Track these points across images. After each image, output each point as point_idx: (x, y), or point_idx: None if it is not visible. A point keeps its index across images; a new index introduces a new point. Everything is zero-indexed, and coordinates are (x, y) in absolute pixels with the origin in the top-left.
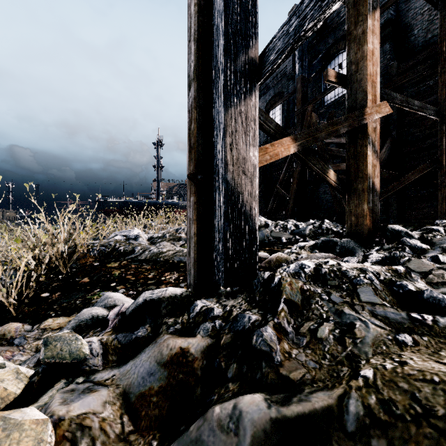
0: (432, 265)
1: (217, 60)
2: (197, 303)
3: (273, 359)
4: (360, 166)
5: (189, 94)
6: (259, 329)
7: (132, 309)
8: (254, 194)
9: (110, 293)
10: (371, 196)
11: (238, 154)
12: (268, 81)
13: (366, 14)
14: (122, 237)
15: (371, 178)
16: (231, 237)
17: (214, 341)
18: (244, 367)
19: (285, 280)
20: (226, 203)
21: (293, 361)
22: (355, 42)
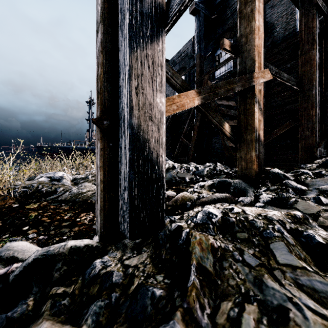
0: (318, 207)
1: (122, 0)
2: (95, 264)
3: None
4: (249, 121)
5: (97, 39)
6: None
7: (17, 273)
8: (161, 141)
9: (13, 242)
10: (258, 145)
11: (145, 99)
12: (175, 58)
13: None
14: (46, 179)
15: (258, 130)
16: (137, 186)
17: None
18: None
19: (194, 237)
20: (131, 150)
21: None
22: (244, 19)
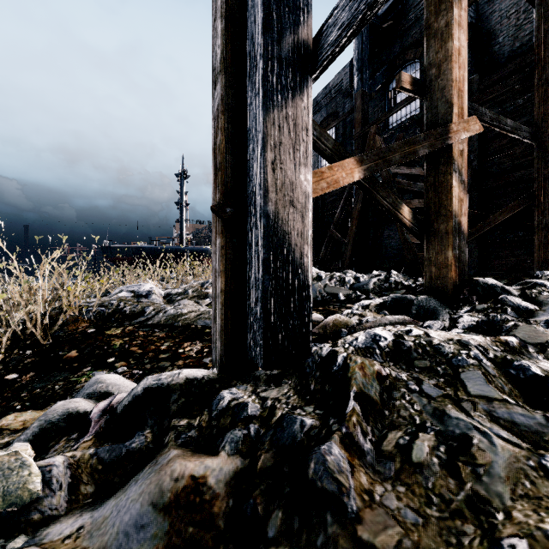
0: None
1: (253, 42)
2: (223, 395)
3: (345, 509)
4: (443, 201)
5: (215, 94)
6: (319, 451)
7: (126, 403)
8: (307, 235)
9: (102, 374)
10: (457, 240)
11: (284, 177)
12: (320, 98)
13: (451, 1)
14: (128, 294)
15: (457, 216)
16: (274, 297)
17: (247, 462)
18: (296, 520)
19: (353, 361)
20: (266, 247)
21: (378, 510)
22: (435, 37)
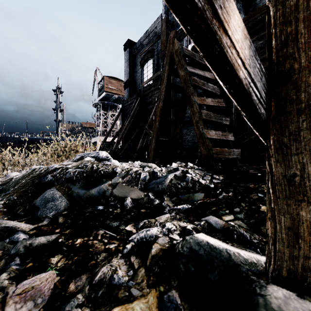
0: None
1: None
2: None
3: None
4: None
5: None
6: None
7: None
8: None
9: None
10: None
11: None
12: (142, 39)
13: None
14: None
15: None
16: None
17: None
18: None
19: None
20: None
21: None
22: None
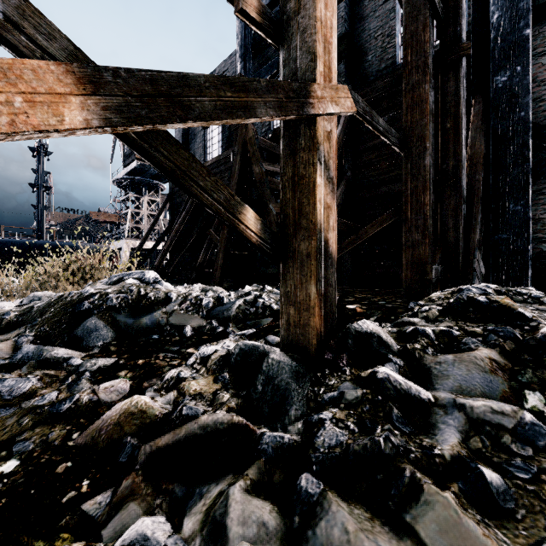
0: (491, 544)
1: None
2: None
3: None
4: (304, 206)
5: None
6: None
7: None
8: None
9: None
10: (323, 268)
11: None
12: None
13: None
14: None
15: (323, 230)
16: None
17: None
18: None
19: None
20: None
21: None
22: None
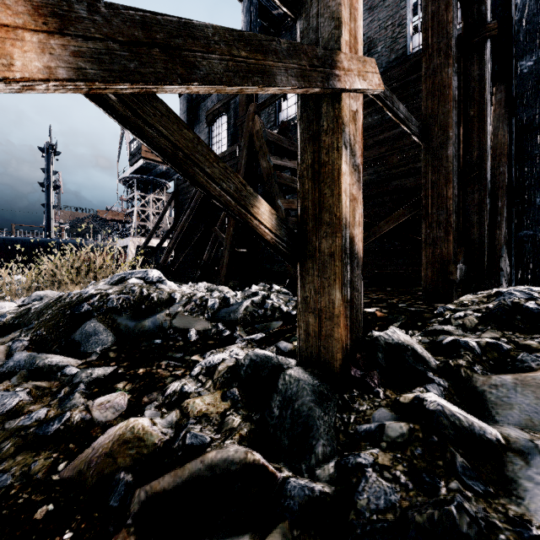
0: None
1: None
2: None
3: None
4: (326, 198)
5: None
6: None
7: None
8: None
9: None
10: (349, 270)
11: None
12: None
13: None
14: None
15: (349, 226)
16: None
17: None
18: None
19: None
20: None
21: None
22: None
